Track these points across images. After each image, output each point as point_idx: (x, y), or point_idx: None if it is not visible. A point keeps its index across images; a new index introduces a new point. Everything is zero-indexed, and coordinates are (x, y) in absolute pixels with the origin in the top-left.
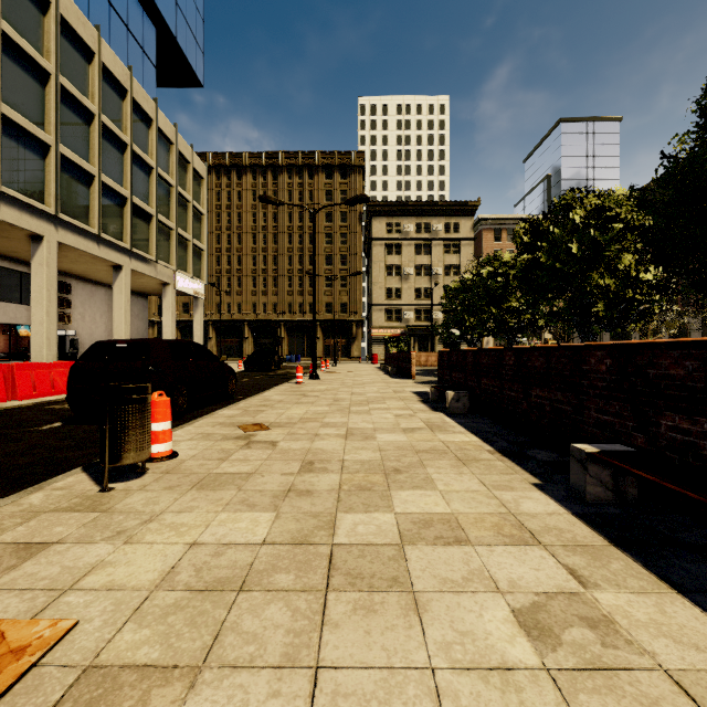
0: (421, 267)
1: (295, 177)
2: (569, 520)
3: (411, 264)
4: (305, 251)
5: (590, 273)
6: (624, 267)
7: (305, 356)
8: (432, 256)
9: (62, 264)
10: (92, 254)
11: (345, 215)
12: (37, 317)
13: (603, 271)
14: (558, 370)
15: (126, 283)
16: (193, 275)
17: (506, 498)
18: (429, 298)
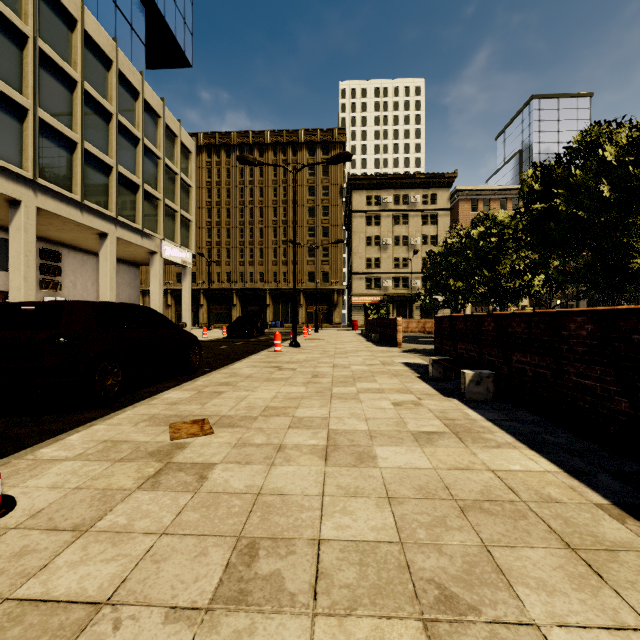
0: (399, 238)
1: (280, 154)
2: None
3: (390, 235)
4: (289, 223)
5: (632, 219)
6: None
7: (289, 322)
8: (410, 227)
9: (50, 232)
10: (75, 221)
11: (326, 189)
12: (14, 283)
13: None
14: None
15: (111, 250)
16: (181, 245)
17: None
18: (407, 267)
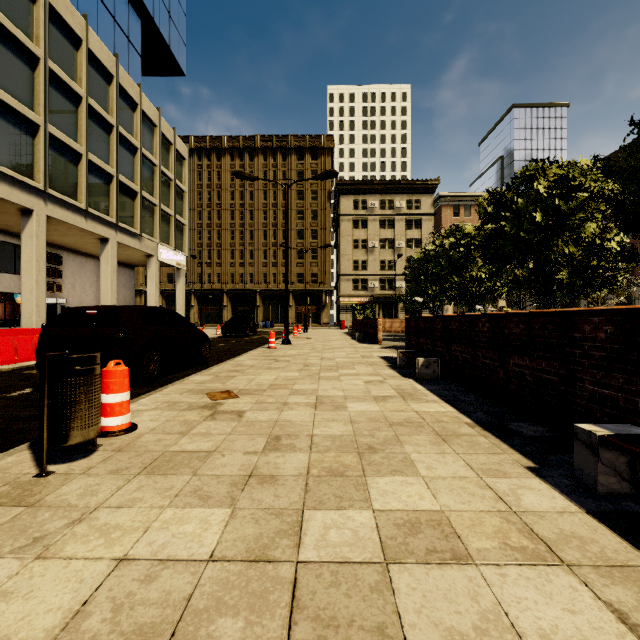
0: (385, 241)
1: (270, 158)
2: (587, 523)
3: (376, 238)
4: (279, 226)
5: (555, 241)
6: (589, 235)
7: (279, 322)
8: (395, 231)
9: (53, 237)
10: (79, 227)
11: (315, 193)
12: (27, 286)
13: (568, 239)
14: (542, 338)
15: (112, 254)
16: (176, 248)
17: (501, 488)
18: (392, 269)
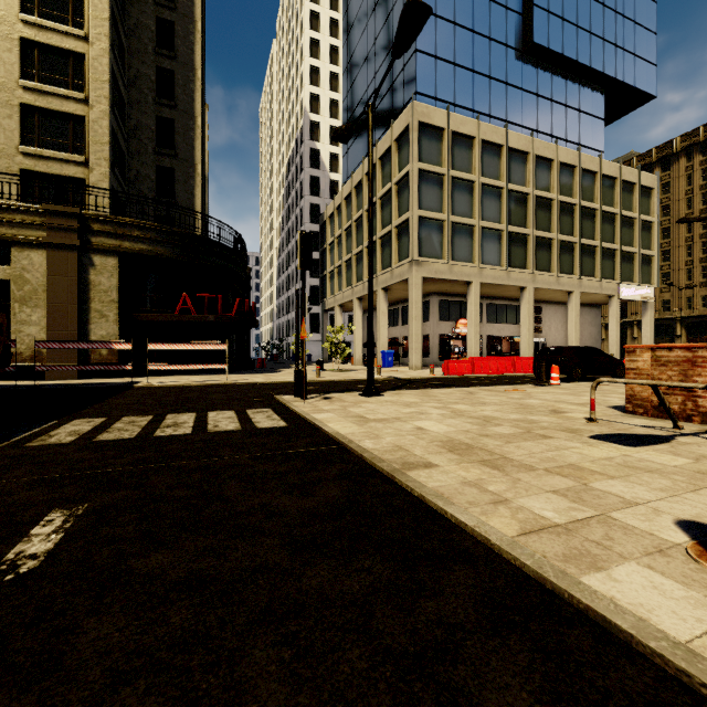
0: None
1: None
2: None
3: None
4: None
5: None
6: None
7: None
8: None
9: (536, 297)
10: (552, 289)
11: None
12: (523, 333)
13: None
14: None
15: (575, 303)
16: (640, 282)
17: None
18: None
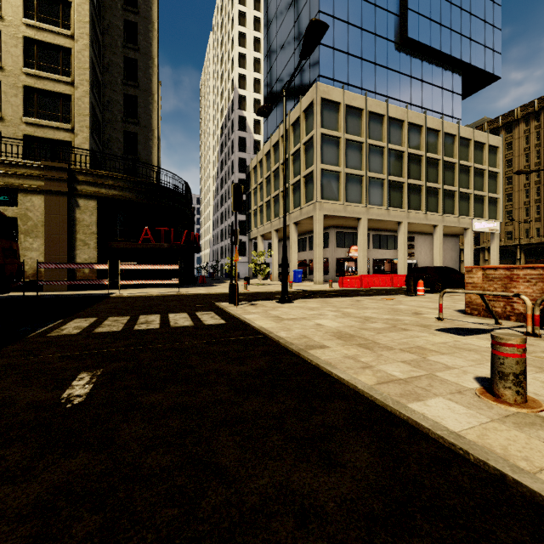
0: None
1: None
2: None
3: None
4: None
5: None
6: None
7: None
8: None
9: (410, 229)
10: (422, 223)
11: None
12: (400, 256)
13: None
14: None
15: (439, 234)
16: (489, 218)
17: None
18: None
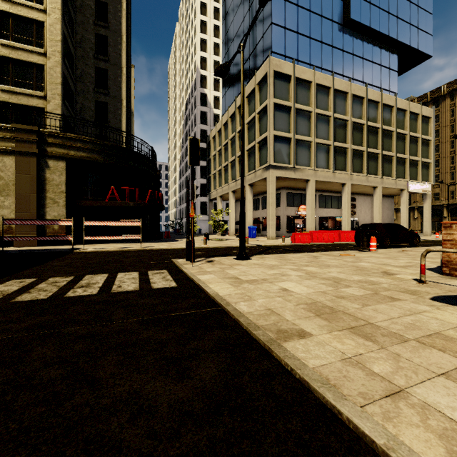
0: None
1: None
2: None
3: None
4: None
5: None
6: None
7: None
8: None
9: (352, 190)
10: (363, 185)
11: None
12: (344, 214)
13: None
14: None
15: (379, 194)
16: (422, 180)
17: None
18: None
